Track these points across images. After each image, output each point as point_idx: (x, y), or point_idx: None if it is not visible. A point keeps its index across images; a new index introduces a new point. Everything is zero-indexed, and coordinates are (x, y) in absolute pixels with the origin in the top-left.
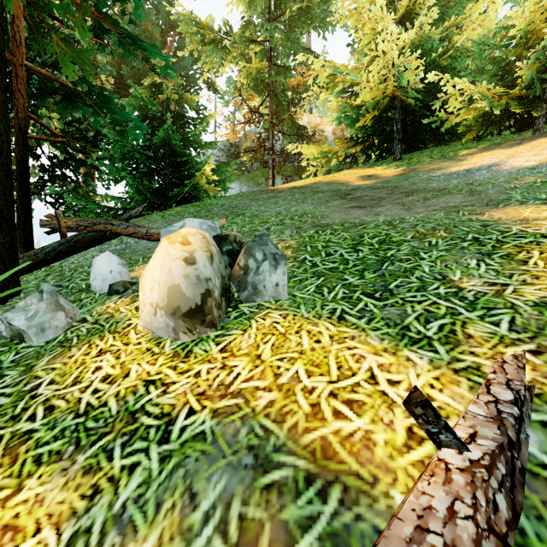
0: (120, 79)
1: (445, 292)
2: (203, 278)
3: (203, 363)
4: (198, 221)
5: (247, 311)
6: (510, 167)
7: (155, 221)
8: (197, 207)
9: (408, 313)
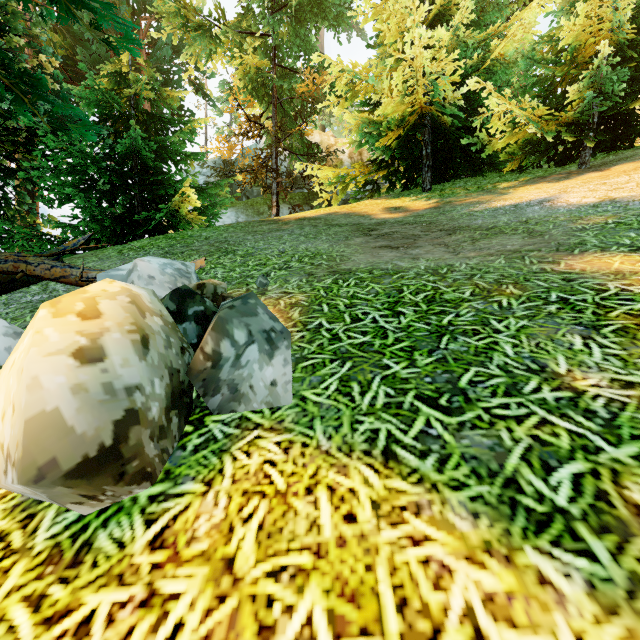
0: (73, 66)
1: (555, 399)
2: (122, 387)
3: (106, 586)
4: (159, 262)
5: (219, 433)
6: (567, 204)
7: (106, 258)
8: (172, 239)
9: (507, 444)
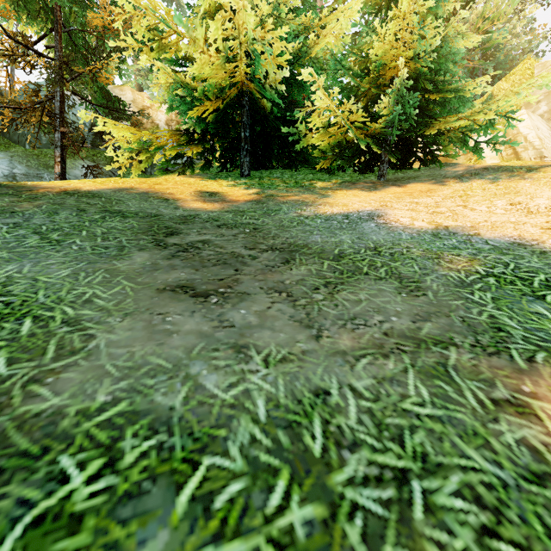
0: None
1: None
2: None
3: None
4: None
5: None
6: (403, 226)
7: None
8: None
9: None
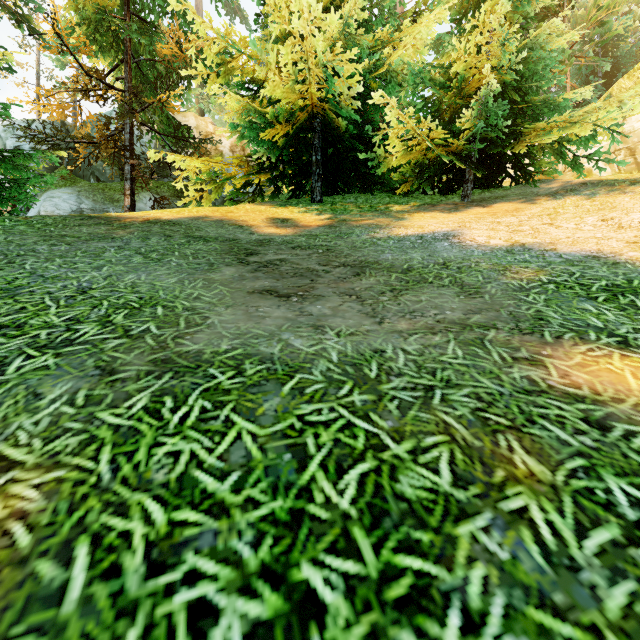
0: None
1: None
2: None
3: None
4: None
5: None
6: (477, 244)
7: None
8: None
9: None
